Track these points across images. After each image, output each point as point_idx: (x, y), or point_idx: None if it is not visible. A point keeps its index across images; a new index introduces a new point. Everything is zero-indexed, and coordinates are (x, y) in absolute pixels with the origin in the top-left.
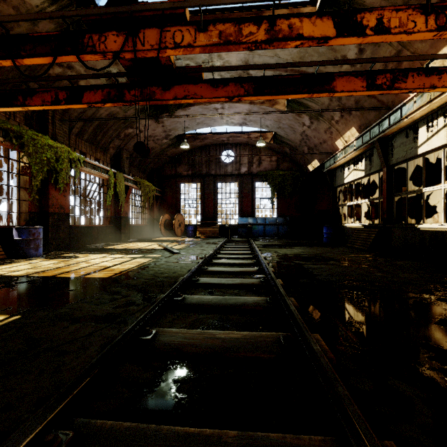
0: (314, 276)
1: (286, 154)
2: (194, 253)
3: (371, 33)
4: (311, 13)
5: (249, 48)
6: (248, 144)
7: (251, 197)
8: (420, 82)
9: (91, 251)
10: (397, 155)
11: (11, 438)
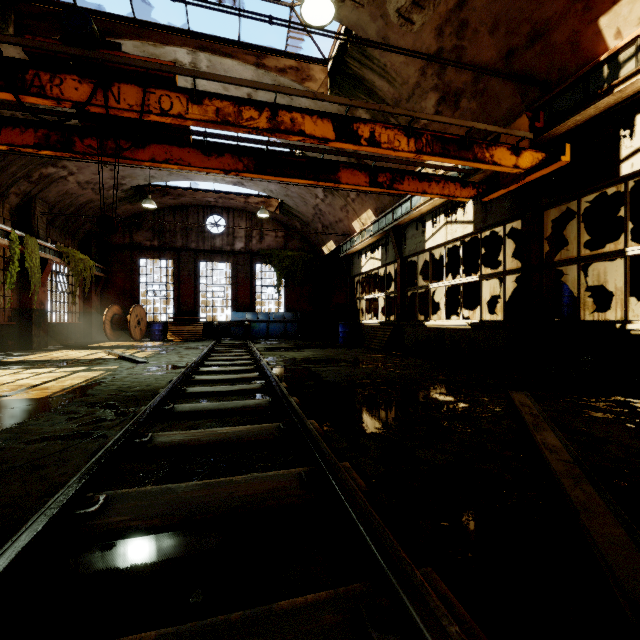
0: (321, 378)
1: (295, 232)
2: (170, 361)
3: (365, 143)
4: (312, 112)
5: (250, 132)
6: (246, 210)
7: (249, 284)
8: (415, 186)
9: None
10: (409, 247)
11: (46, 506)
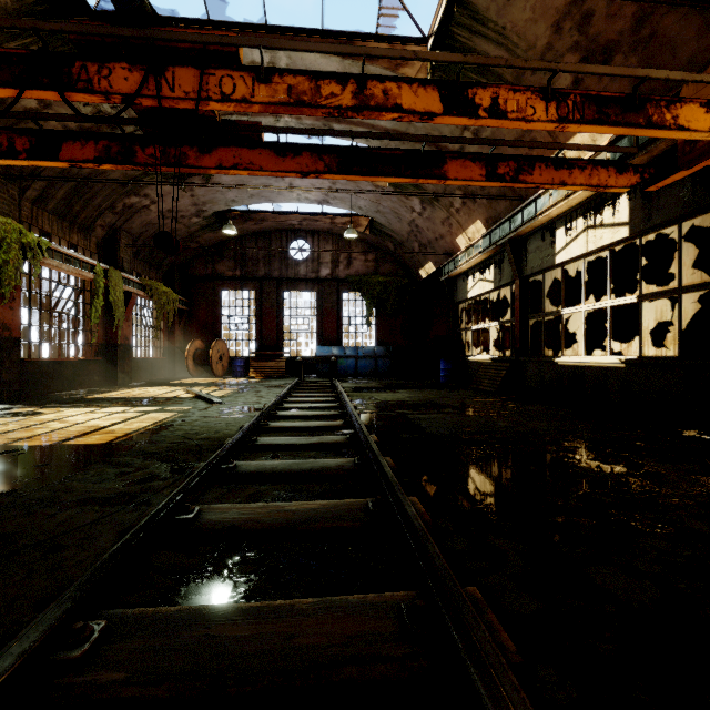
0: (421, 430)
1: (387, 252)
2: (247, 402)
3: (485, 115)
4: (412, 79)
5: (331, 114)
6: (332, 232)
7: (336, 314)
8: (549, 176)
9: (63, 402)
10: (532, 263)
11: (20, 636)
